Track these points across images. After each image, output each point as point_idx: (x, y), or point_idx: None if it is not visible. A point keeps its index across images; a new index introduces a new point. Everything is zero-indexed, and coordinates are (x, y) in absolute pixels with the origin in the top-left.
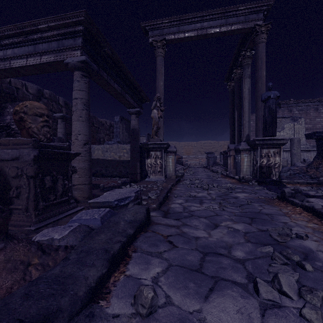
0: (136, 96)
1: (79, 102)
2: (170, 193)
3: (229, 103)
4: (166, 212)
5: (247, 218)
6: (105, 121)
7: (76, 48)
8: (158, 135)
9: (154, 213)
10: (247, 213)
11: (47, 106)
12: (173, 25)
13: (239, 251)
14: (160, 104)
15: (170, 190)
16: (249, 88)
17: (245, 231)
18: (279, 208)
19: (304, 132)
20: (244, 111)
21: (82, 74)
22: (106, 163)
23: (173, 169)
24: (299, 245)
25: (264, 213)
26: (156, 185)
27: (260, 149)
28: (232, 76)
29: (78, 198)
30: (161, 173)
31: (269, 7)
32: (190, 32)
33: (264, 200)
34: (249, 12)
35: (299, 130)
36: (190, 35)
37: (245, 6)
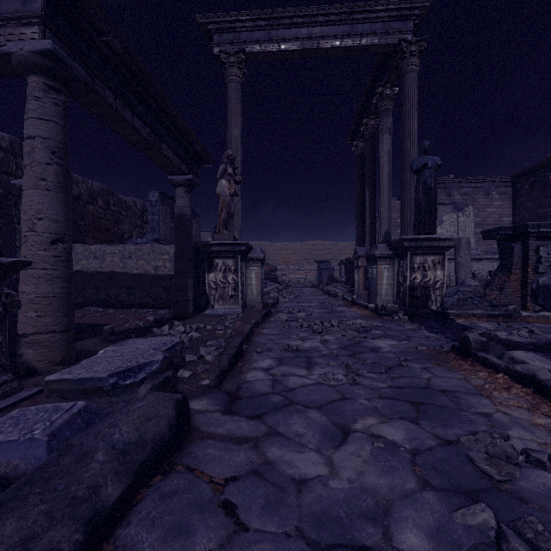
0: (185, 150)
1: (39, 145)
2: (249, 342)
3: (356, 177)
4: (233, 396)
5: (406, 403)
6: (133, 202)
7: (30, 20)
8: (230, 227)
9: (205, 401)
10: (404, 389)
11: (5, 165)
12: (258, 27)
13: (412, 527)
14: (235, 171)
15: (248, 336)
16: (390, 151)
17: (410, 448)
18: (463, 374)
19: (472, 230)
20: (380, 191)
21: (47, 85)
22: (128, 281)
23: (258, 291)
24: (543, 490)
25: (437, 390)
26: (222, 326)
27: (411, 256)
28: (361, 131)
29: (35, 365)
30: (236, 299)
31: (423, 11)
32: (289, 42)
33: (428, 354)
34: (390, 18)
35: (465, 225)
36: (288, 47)
37: (384, 5)
